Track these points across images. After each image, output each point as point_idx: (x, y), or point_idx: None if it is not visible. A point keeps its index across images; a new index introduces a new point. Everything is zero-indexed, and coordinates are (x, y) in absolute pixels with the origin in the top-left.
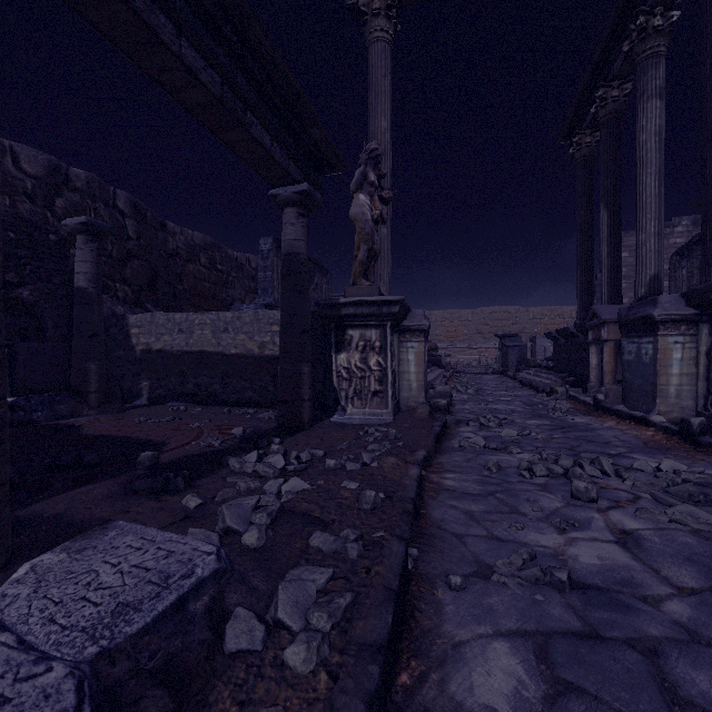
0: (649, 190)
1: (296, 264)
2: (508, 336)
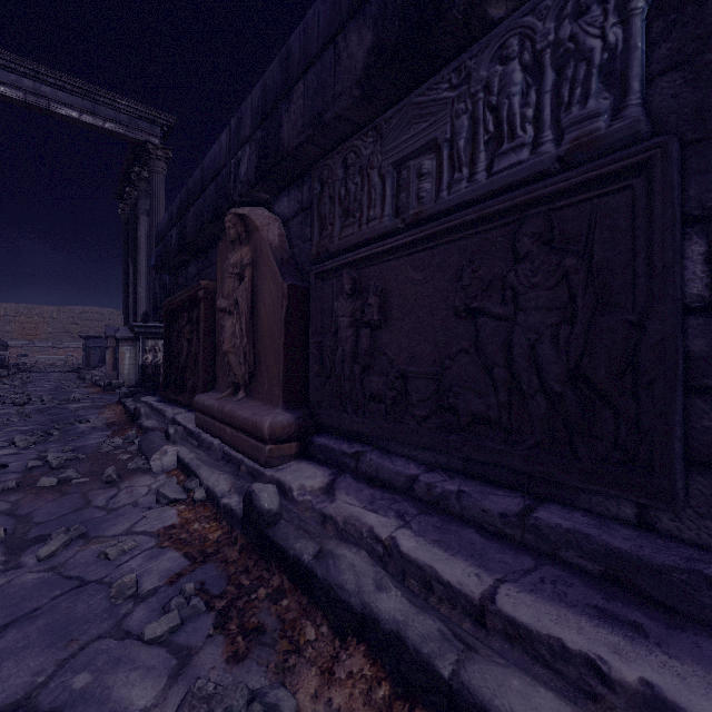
0: (143, 264)
1: None
2: (93, 337)
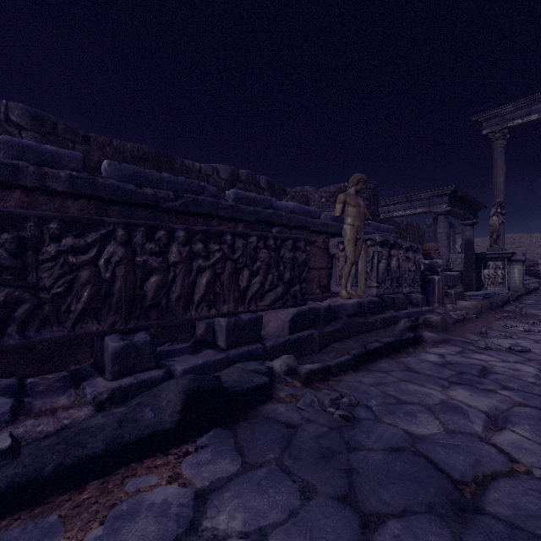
0: None
1: (470, 243)
2: None
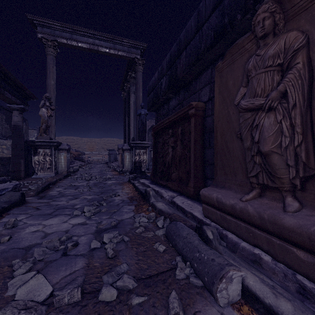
0: (132, 116)
1: (18, 129)
2: (111, 150)
